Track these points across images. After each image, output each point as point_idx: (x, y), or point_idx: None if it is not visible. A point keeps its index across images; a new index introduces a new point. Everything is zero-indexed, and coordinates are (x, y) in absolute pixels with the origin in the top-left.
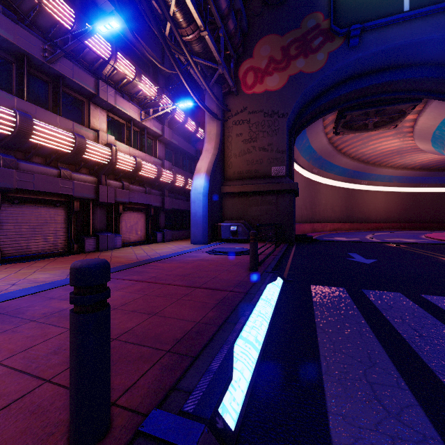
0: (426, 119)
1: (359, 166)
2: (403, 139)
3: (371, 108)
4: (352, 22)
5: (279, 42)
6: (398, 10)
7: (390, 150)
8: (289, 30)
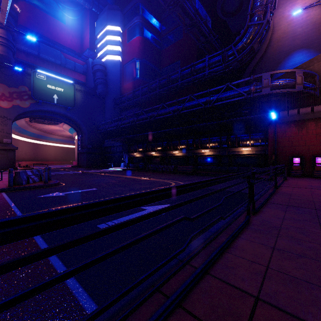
0: (65, 126)
1: (41, 133)
2: (60, 127)
3: (46, 120)
4: (39, 98)
5: (7, 89)
6: (53, 102)
7: (56, 129)
8: (13, 87)
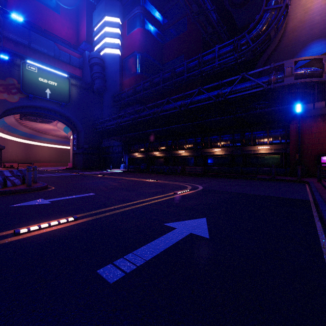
0: (60, 125)
1: (34, 132)
2: (54, 126)
3: (38, 117)
4: (30, 92)
5: None
6: (46, 96)
7: (49, 128)
8: None
